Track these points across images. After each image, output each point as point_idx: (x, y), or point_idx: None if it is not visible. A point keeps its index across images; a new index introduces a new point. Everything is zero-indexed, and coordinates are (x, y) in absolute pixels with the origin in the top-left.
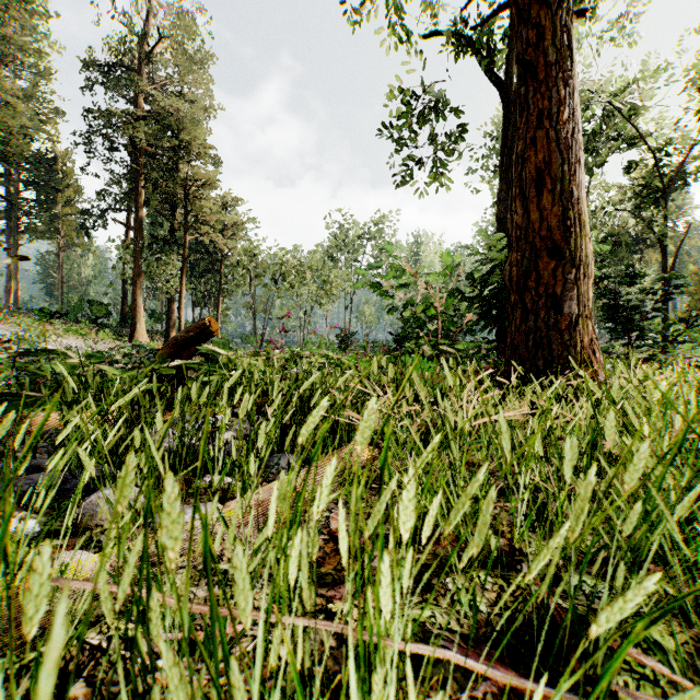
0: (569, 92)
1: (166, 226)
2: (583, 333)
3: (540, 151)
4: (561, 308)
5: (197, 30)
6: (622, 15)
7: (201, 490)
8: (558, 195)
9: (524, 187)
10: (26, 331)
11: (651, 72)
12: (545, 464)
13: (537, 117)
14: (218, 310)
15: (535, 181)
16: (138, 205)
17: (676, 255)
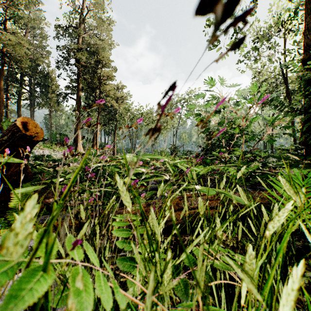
0: None
1: None
2: None
3: None
4: None
5: (104, 5)
6: None
7: None
8: None
9: None
10: None
11: None
12: None
13: None
14: (115, 137)
15: None
16: (78, 89)
17: None
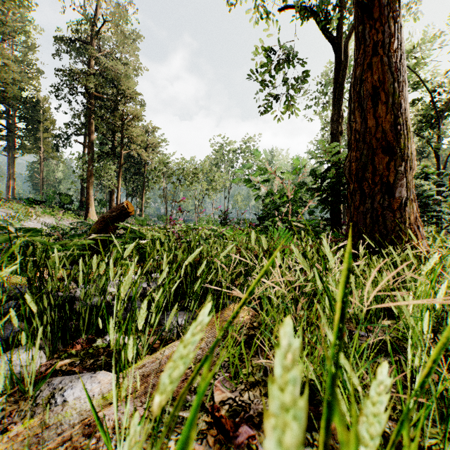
0: (397, 28)
1: (109, 145)
2: (410, 212)
3: (376, 73)
4: (393, 193)
5: (128, 16)
6: (409, 2)
7: (100, 350)
8: (390, 106)
9: (362, 101)
10: (16, 213)
11: (429, 40)
12: (393, 321)
13: (373, 47)
14: (142, 199)
15: (371, 96)
16: (90, 130)
17: (446, 161)
